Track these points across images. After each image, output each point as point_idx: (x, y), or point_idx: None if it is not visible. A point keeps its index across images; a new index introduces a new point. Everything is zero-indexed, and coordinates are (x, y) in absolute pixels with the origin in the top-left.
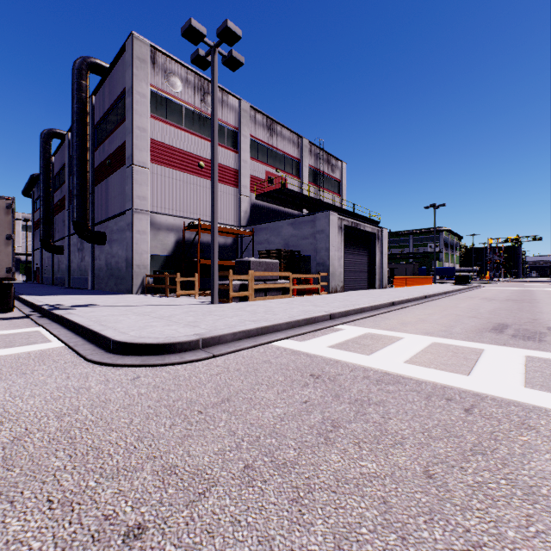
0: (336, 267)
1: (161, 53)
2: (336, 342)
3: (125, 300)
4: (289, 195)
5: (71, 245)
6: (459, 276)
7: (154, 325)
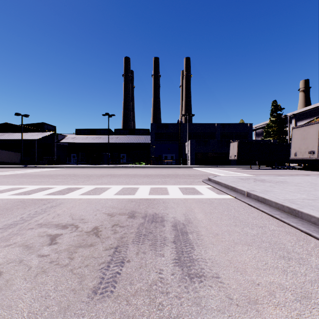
0: None
1: None
2: None
3: None
4: None
5: None
6: None
7: None
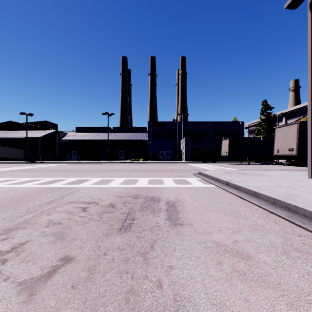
0: None
1: None
2: None
3: None
4: None
5: None
6: None
7: None
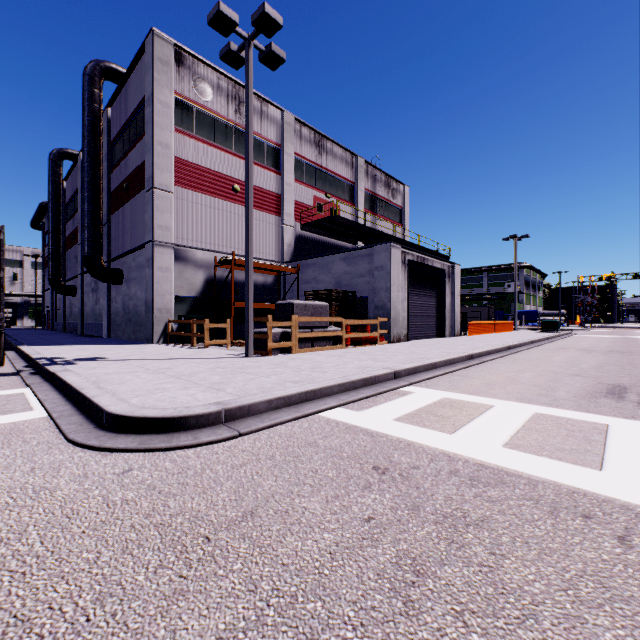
0: (398, 311)
1: (187, 54)
2: (404, 412)
3: (141, 351)
4: (342, 224)
5: (84, 285)
6: (545, 322)
7: (167, 388)
